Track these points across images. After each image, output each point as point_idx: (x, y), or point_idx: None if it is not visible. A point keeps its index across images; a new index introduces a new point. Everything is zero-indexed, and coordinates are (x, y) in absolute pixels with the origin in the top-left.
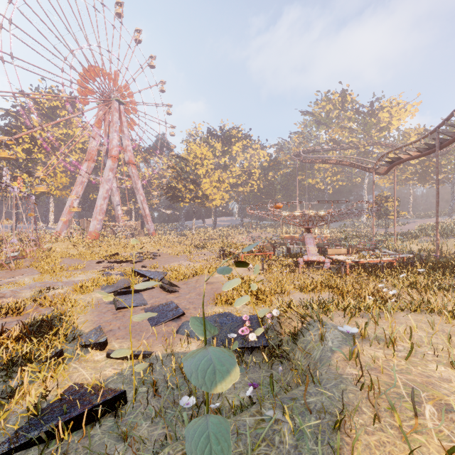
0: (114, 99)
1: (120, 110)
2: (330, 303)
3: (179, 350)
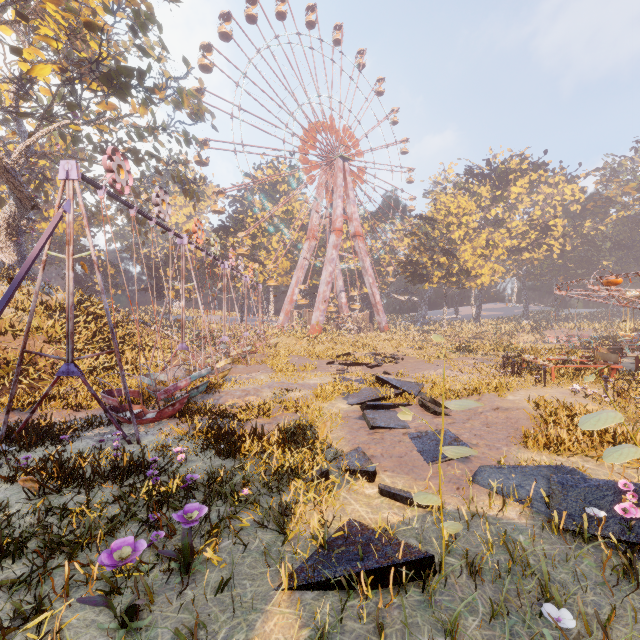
0: (337, 156)
1: (344, 169)
2: None
3: (486, 512)
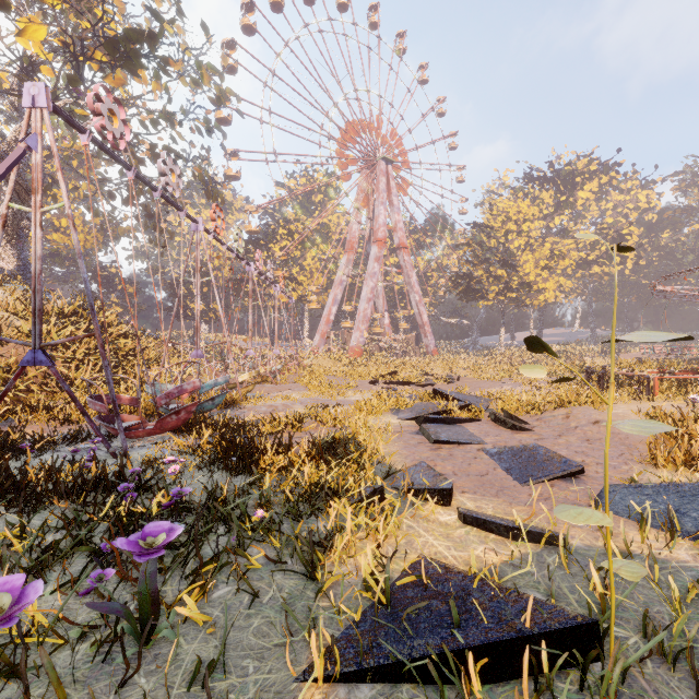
0: (379, 158)
1: (388, 172)
2: None
3: (638, 549)
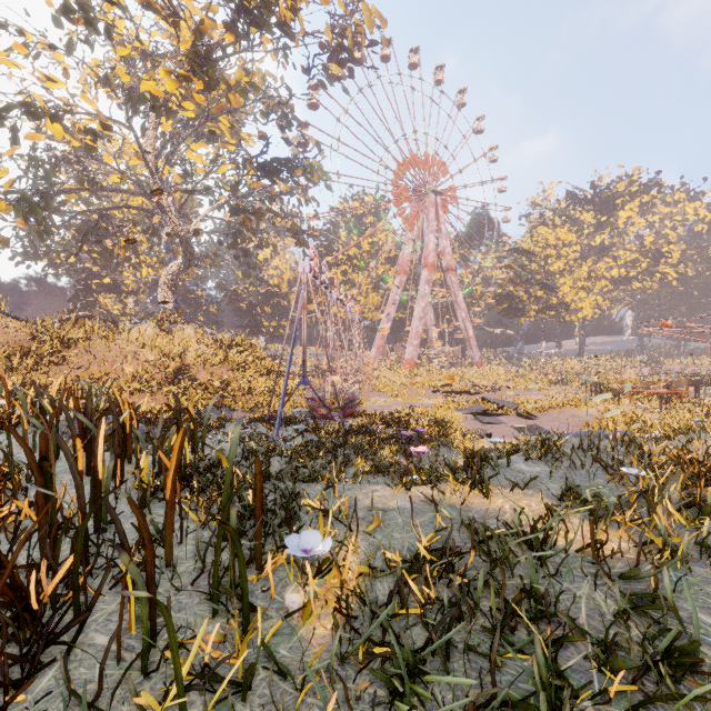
0: (429, 191)
1: (436, 203)
2: None
3: None
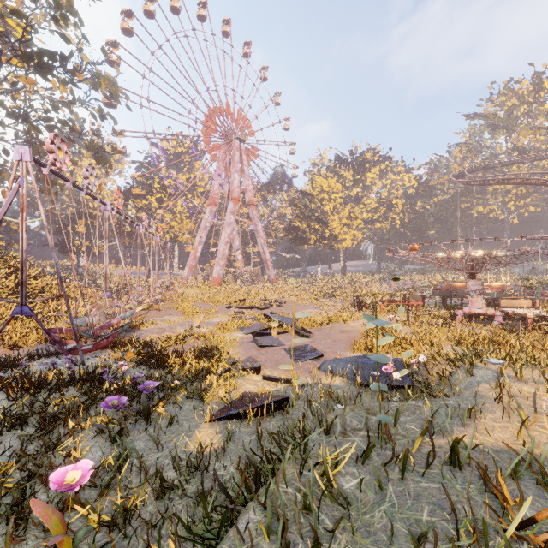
0: (234, 137)
1: (241, 148)
2: (486, 350)
3: (323, 382)
